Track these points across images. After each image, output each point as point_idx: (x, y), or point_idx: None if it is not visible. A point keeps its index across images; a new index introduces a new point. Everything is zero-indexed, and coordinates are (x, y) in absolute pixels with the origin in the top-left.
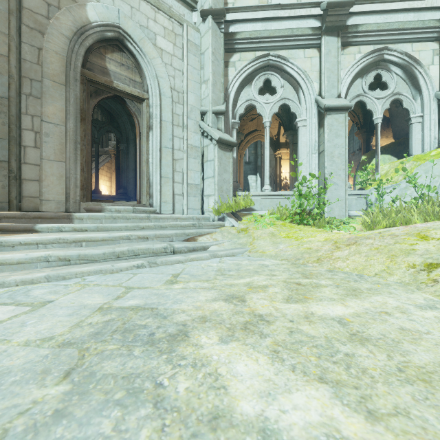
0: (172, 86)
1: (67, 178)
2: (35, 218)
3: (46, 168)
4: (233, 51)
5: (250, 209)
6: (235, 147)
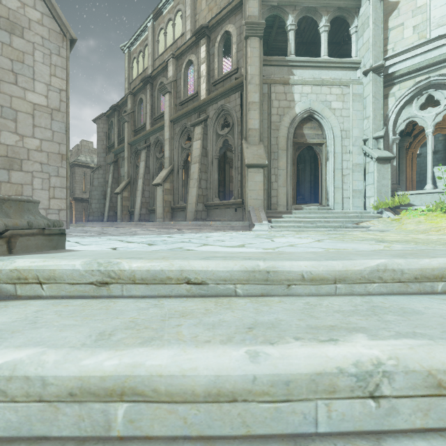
0: (341, 129)
1: (287, 194)
2: (278, 213)
3: (279, 191)
4: (392, 85)
5: (410, 205)
6: (395, 157)
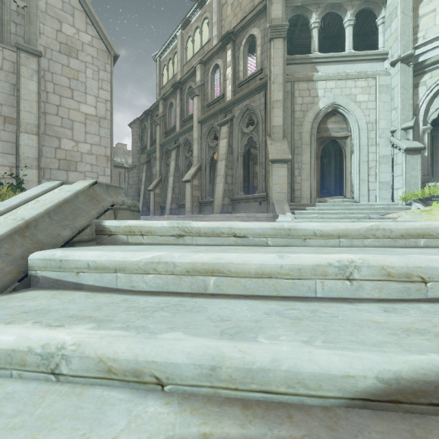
0: (367, 121)
1: (311, 187)
2: (302, 205)
3: (303, 184)
4: (423, 73)
5: None
6: (426, 147)
